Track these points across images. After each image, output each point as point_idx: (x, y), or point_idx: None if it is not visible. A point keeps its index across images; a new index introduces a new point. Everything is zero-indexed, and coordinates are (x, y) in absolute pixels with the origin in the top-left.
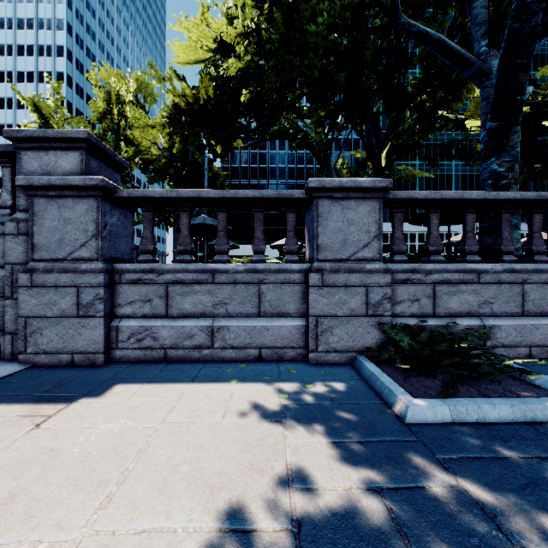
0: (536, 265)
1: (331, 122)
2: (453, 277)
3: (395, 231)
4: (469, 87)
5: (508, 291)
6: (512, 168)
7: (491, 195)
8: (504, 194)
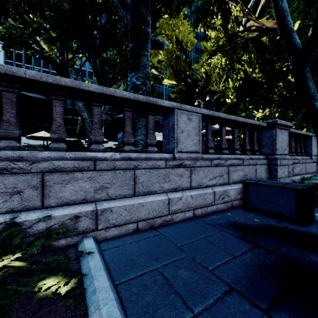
0: (147, 154)
1: (60, 41)
2: (67, 165)
3: (3, 113)
4: (156, 51)
5: (122, 176)
6: (145, 83)
7: (109, 91)
8: (121, 93)
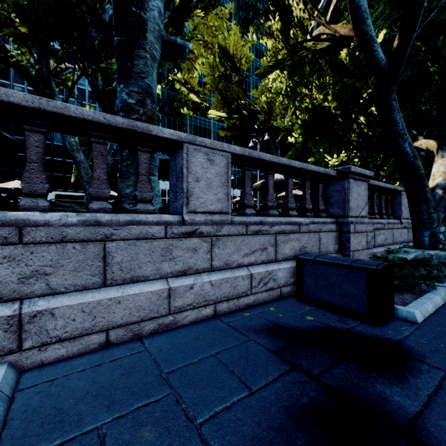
0: (133, 216)
1: (32, 40)
2: None
3: None
4: (190, 66)
5: (79, 253)
6: (143, 102)
7: (54, 106)
8: (78, 110)
